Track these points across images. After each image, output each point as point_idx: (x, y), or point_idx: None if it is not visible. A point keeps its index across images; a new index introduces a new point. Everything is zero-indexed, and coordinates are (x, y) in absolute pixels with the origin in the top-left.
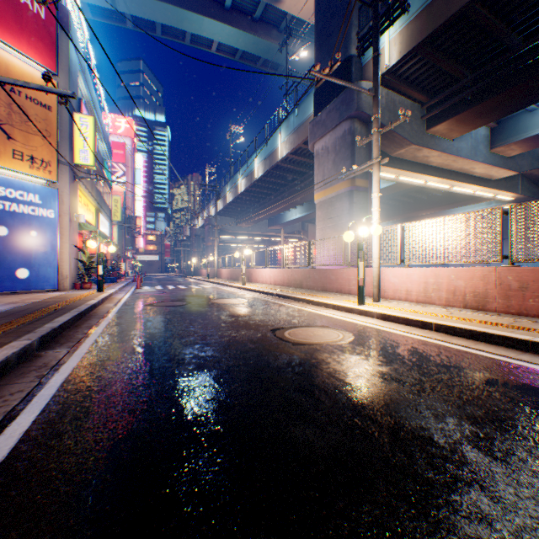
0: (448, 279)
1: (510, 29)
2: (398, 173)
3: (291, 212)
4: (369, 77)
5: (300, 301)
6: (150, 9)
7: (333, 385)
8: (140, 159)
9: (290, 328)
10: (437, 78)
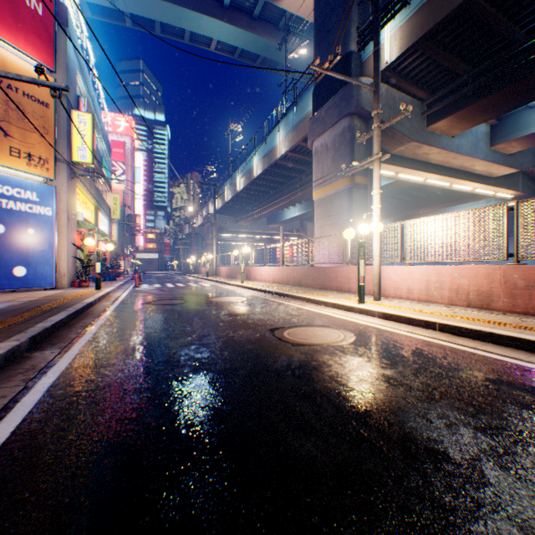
0: (451, 277)
1: (513, 23)
2: (398, 170)
3: (290, 210)
4: (368, 74)
5: (299, 299)
6: (149, 7)
7: (335, 390)
8: (139, 158)
9: (289, 327)
10: (437, 74)
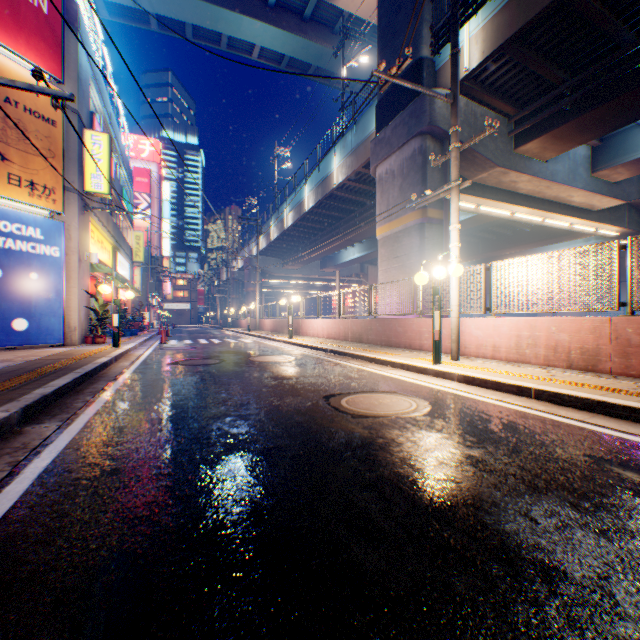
0: (547, 331)
1: (621, 21)
2: (479, 202)
3: (348, 251)
4: (444, 84)
5: (359, 358)
6: (178, 7)
7: (409, 477)
8: (168, 189)
9: (348, 394)
10: (528, 85)
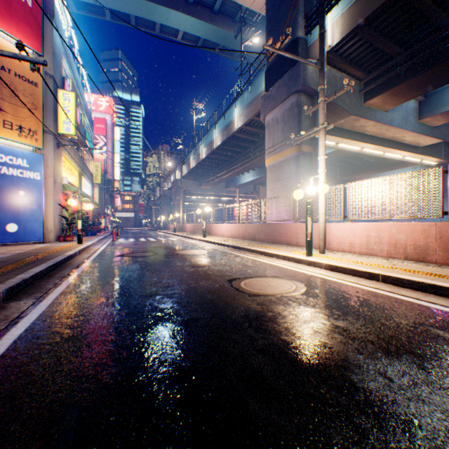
0: (389, 233)
1: (441, 10)
2: (338, 140)
3: (245, 176)
4: (313, 56)
5: (253, 252)
6: (125, 3)
7: (292, 343)
8: (118, 132)
9: (245, 278)
10: (373, 57)
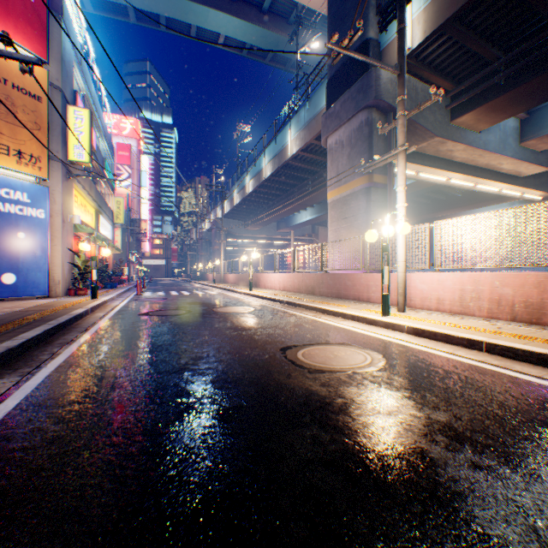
0: (491, 286)
1: None
2: (419, 169)
3: (301, 214)
4: (388, 62)
5: (313, 309)
6: (153, 1)
7: (375, 451)
8: (146, 161)
9: (303, 346)
10: (465, 62)
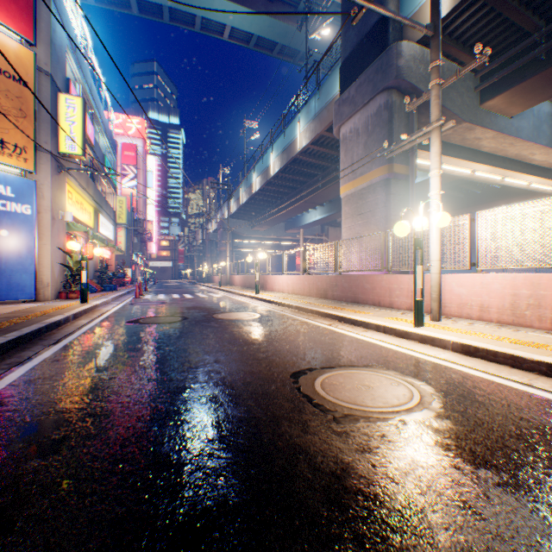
0: None
1: None
2: (442, 160)
3: (310, 214)
4: (411, 38)
5: (327, 317)
6: None
7: None
8: (152, 161)
9: (321, 370)
10: (498, 36)
